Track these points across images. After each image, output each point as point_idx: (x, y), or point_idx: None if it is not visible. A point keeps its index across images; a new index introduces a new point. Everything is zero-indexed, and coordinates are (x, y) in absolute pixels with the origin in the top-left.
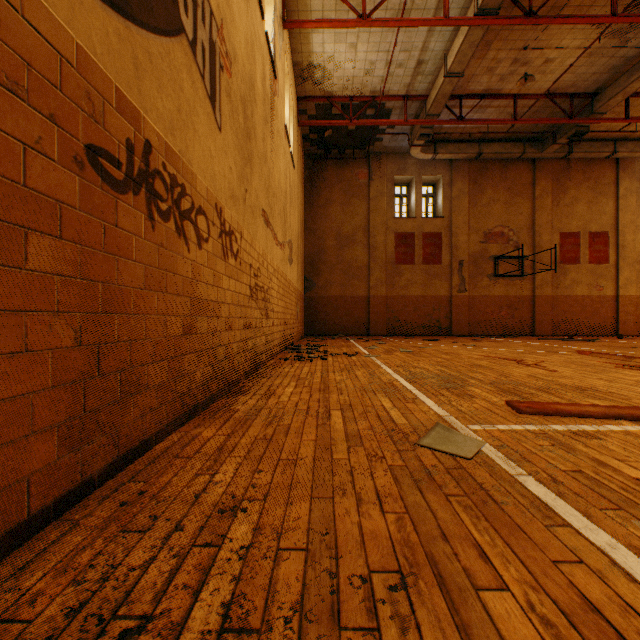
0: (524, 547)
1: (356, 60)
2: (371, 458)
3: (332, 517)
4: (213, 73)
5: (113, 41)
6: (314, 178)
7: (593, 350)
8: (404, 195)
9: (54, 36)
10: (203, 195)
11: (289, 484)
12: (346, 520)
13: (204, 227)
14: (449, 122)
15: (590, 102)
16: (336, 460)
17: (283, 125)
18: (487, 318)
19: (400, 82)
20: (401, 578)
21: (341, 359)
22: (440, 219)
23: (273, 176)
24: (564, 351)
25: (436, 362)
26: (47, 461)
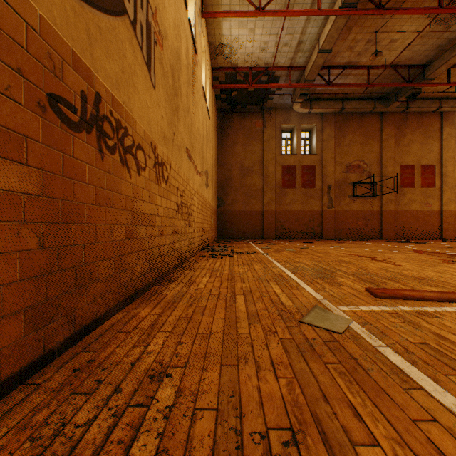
0: (388, 407)
1: (254, 41)
2: (266, 333)
3: (237, 381)
4: (149, 46)
5: (70, 15)
6: (224, 126)
7: (425, 250)
8: (288, 138)
9: (21, 7)
10: (141, 135)
11: (204, 354)
12: (248, 384)
13: (142, 159)
14: (321, 85)
15: (422, 71)
16: (240, 334)
17: (201, 87)
18: (348, 226)
19: (286, 57)
20: (292, 435)
21: (243, 256)
22: (314, 155)
23: (194, 124)
24: (404, 250)
25: (312, 258)
26: (15, 338)
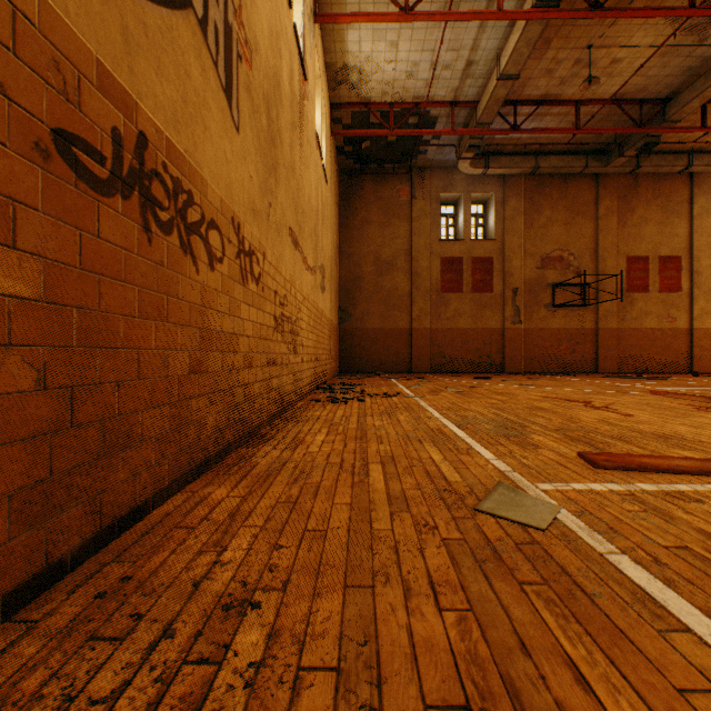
0: (635, 666)
1: (397, 61)
2: (420, 529)
3: (372, 617)
4: (229, 62)
5: (93, 1)
6: (349, 196)
7: (668, 390)
8: (451, 215)
9: None
10: (216, 206)
11: (317, 566)
12: (391, 621)
13: (217, 244)
14: (502, 132)
15: (662, 109)
16: (376, 531)
17: (314, 133)
18: (544, 353)
19: (447, 86)
20: None
21: (380, 400)
22: (491, 242)
23: (302, 191)
24: (635, 391)
25: (490, 404)
26: None
